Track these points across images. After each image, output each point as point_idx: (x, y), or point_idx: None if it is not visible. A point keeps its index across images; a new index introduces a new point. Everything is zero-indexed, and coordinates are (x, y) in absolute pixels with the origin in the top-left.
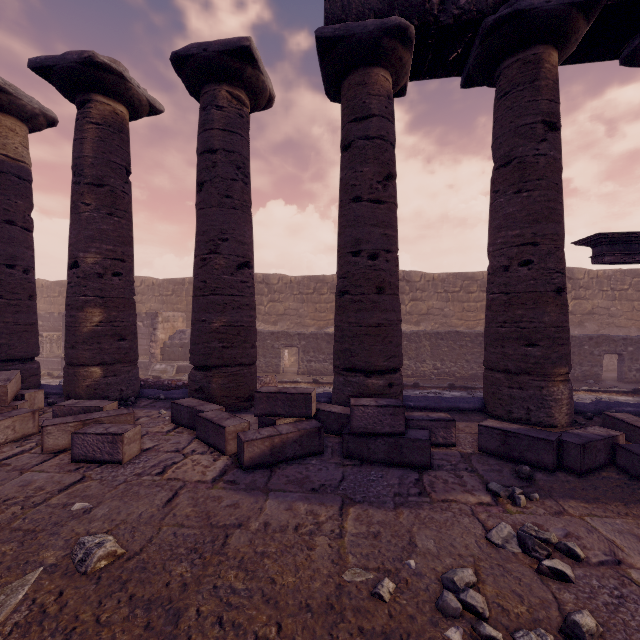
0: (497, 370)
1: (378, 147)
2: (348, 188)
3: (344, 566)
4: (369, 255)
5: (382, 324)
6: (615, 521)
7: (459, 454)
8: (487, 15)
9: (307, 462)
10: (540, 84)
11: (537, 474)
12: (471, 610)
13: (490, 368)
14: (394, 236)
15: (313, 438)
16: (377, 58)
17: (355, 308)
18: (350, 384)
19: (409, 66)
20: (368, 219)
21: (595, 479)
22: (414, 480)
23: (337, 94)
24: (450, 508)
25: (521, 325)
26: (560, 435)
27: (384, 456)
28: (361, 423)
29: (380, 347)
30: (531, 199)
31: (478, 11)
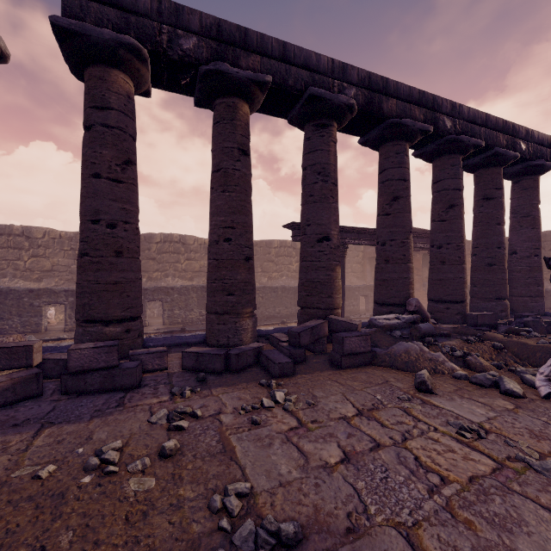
0: (212, 313)
1: (117, 136)
2: (88, 164)
3: (17, 469)
4: (108, 224)
5: (120, 282)
6: (234, 393)
7: (167, 374)
8: (202, 64)
9: (20, 405)
10: (237, 123)
11: (211, 377)
12: (107, 462)
13: (208, 312)
14: (133, 211)
15: (30, 383)
16: (116, 62)
17: (94, 268)
18: (89, 333)
19: (148, 77)
20: (107, 194)
21: (242, 373)
22: (119, 398)
23: (82, 77)
24: (135, 410)
25: (225, 281)
26: (229, 350)
27: (100, 386)
28: (78, 363)
29: (118, 300)
30: (231, 198)
31: (196, 59)
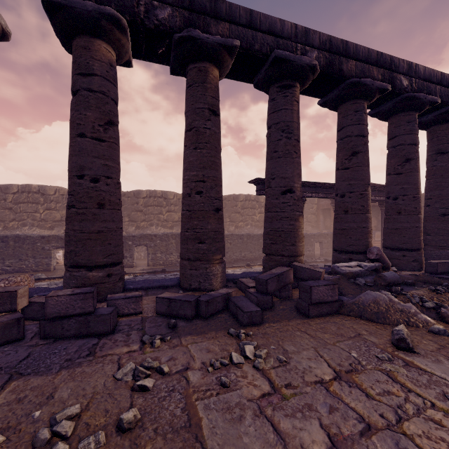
0: (185, 259)
1: (100, 99)
2: (75, 125)
3: None
4: (91, 179)
5: (102, 231)
6: (203, 343)
7: (141, 319)
8: (176, 32)
9: None
10: (207, 86)
11: (181, 323)
12: (58, 435)
13: (182, 258)
14: (114, 167)
15: (10, 328)
16: (99, 33)
17: (79, 219)
18: (74, 278)
19: (128, 47)
20: (91, 152)
21: (212, 320)
22: (91, 345)
23: (71, 49)
24: (104, 360)
25: (196, 230)
26: (199, 297)
27: (75, 331)
28: (55, 309)
29: (100, 248)
30: (202, 154)
31: (170, 27)
